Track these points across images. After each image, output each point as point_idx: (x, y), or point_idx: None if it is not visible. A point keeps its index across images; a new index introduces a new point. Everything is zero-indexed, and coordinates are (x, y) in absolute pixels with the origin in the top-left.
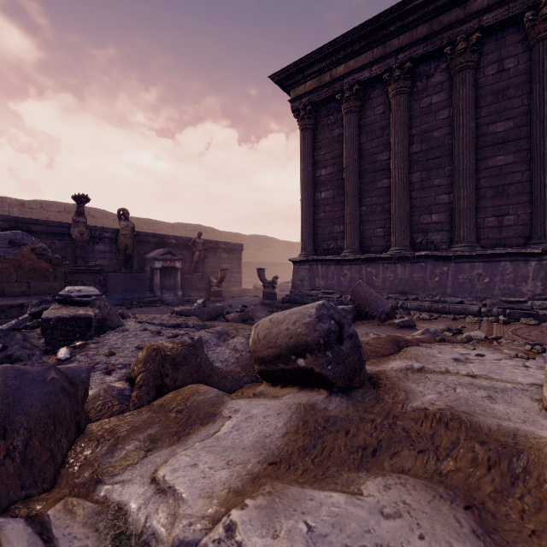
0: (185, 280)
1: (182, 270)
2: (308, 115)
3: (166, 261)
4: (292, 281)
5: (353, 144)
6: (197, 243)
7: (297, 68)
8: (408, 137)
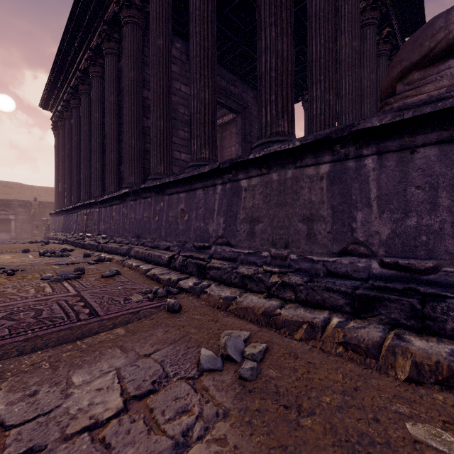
0: (23, 227)
1: (26, 221)
2: (54, 129)
3: (1, 215)
4: (50, 226)
5: (61, 147)
6: (32, 204)
7: (44, 102)
8: (71, 143)
